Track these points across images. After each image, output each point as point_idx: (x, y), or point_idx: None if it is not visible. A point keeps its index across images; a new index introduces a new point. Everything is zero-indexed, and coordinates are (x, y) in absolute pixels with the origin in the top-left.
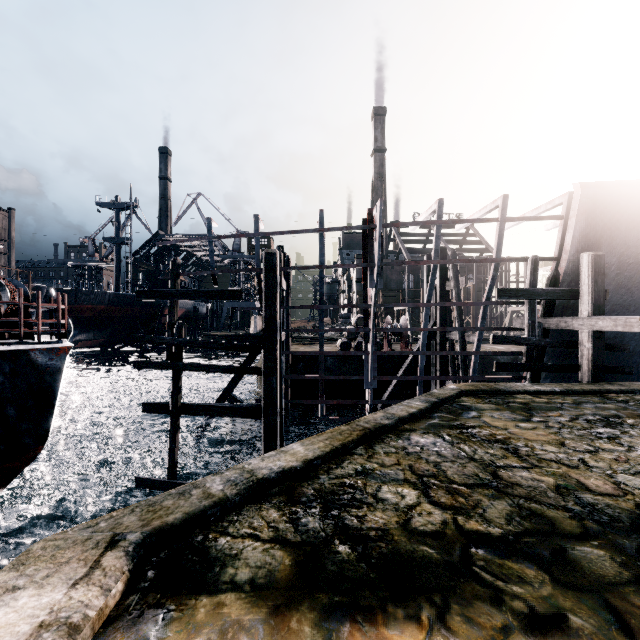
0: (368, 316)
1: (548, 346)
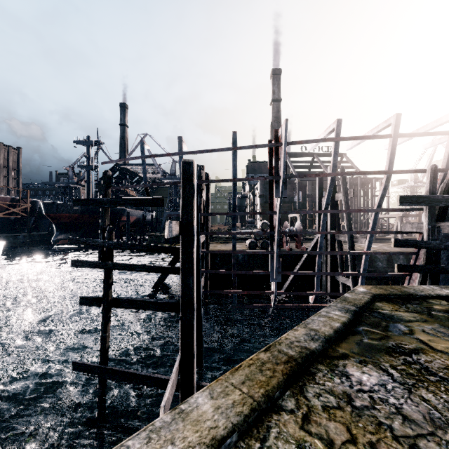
0: (273, 221)
1: (448, 249)
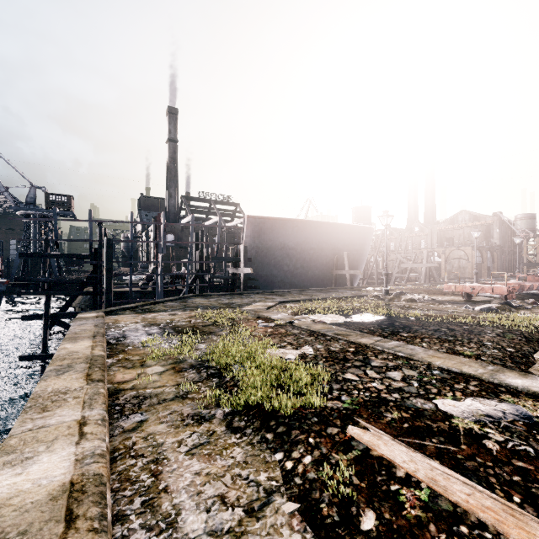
0: (158, 267)
1: (231, 279)
